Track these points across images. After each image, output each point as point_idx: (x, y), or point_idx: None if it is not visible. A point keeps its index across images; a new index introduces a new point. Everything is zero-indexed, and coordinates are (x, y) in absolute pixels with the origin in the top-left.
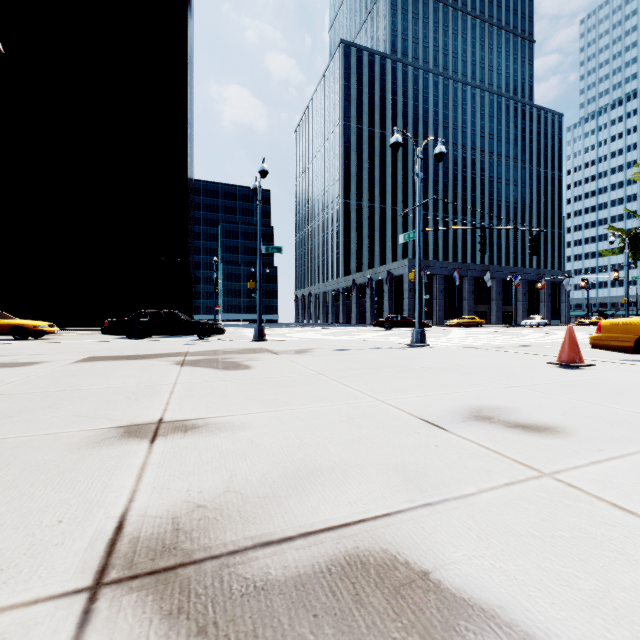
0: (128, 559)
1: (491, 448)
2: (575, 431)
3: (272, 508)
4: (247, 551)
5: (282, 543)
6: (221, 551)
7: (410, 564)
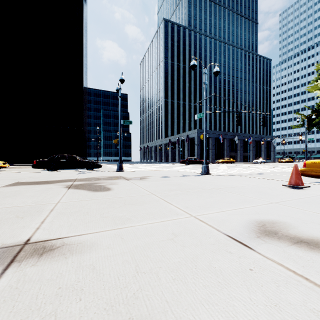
0: None
1: (297, 272)
2: None
3: None
4: None
5: None
6: None
7: None
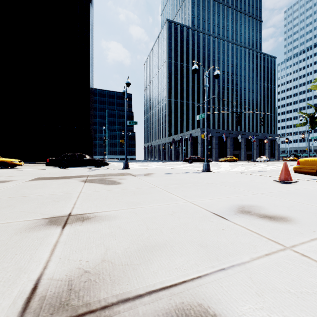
0: (36, 314)
1: (253, 230)
2: (297, 220)
3: (130, 273)
4: (113, 306)
5: (135, 299)
6: (96, 306)
7: (217, 316)
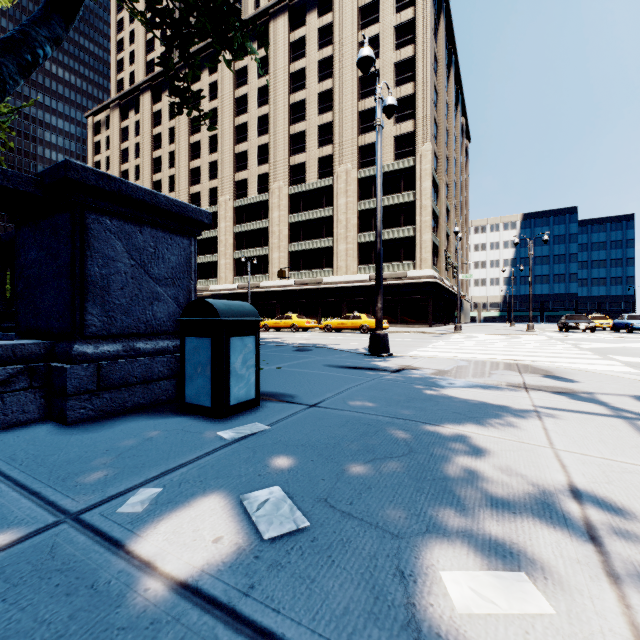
0: None
1: None
2: None
3: None
4: None
5: None
6: None
7: None
